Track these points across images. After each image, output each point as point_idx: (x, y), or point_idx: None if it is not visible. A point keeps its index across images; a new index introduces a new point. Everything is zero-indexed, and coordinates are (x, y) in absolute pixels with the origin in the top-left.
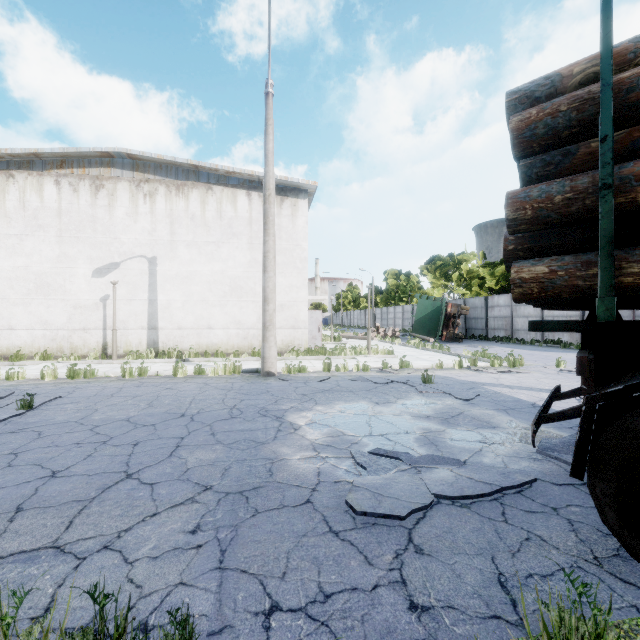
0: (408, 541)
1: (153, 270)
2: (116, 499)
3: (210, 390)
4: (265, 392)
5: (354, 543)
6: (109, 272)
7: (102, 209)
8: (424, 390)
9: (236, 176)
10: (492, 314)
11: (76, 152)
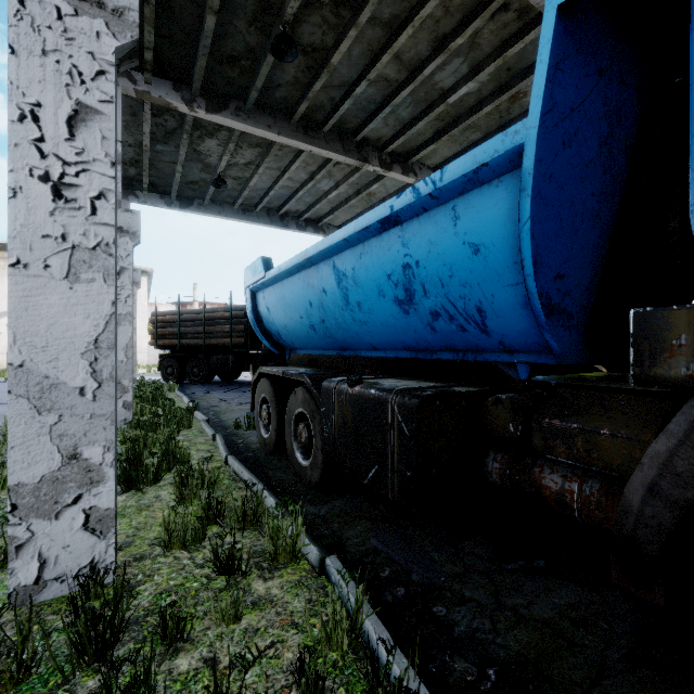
0: None
1: None
2: None
3: None
4: None
5: None
6: (1, 318)
7: None
8: None
9: None
10: None
11: None
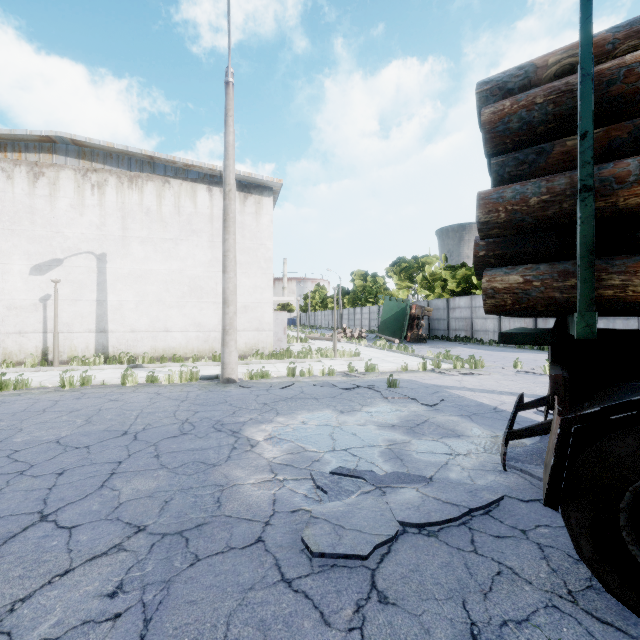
0: (371, 587)
1: (102, 268)
2: (20, 553)
3: (161, 401)
4: (223, 402)
5: (309, 595)
6: (50, 269)
7: (42, 199)
8: (389, 396)
9: (196, 170)
10: (454, 315)
11: (10, 134)
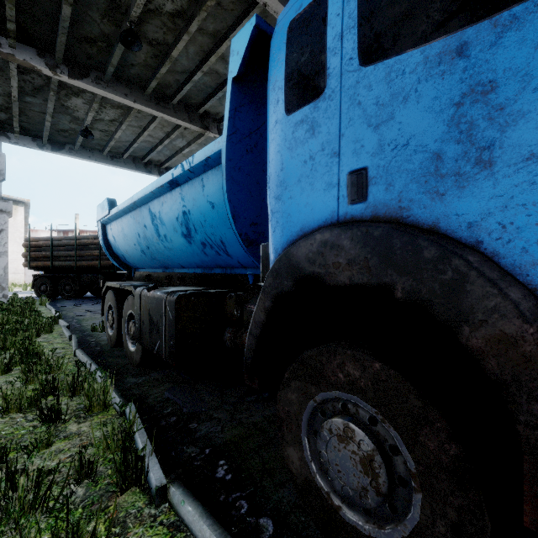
0: None
1: None
2: None
3: None
4: None
5: None
6: None
7: None
8: None
9: None
10: None
11: None
